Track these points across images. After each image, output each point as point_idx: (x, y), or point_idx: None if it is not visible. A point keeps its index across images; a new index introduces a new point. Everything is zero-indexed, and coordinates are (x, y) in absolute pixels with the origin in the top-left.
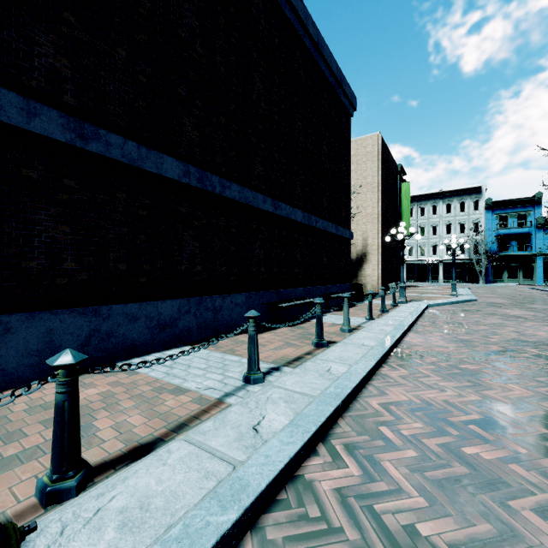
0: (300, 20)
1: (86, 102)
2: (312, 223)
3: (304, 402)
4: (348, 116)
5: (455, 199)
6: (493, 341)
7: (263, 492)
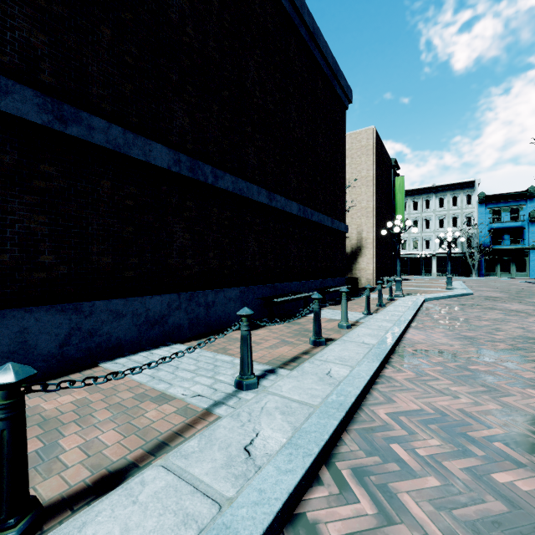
0: (295, 9)
1: (65, 82)
2: (307, 215)
3: (303, 413)
4: (343, 109)
5: (448, 193)
6: (499, 338)
7: None
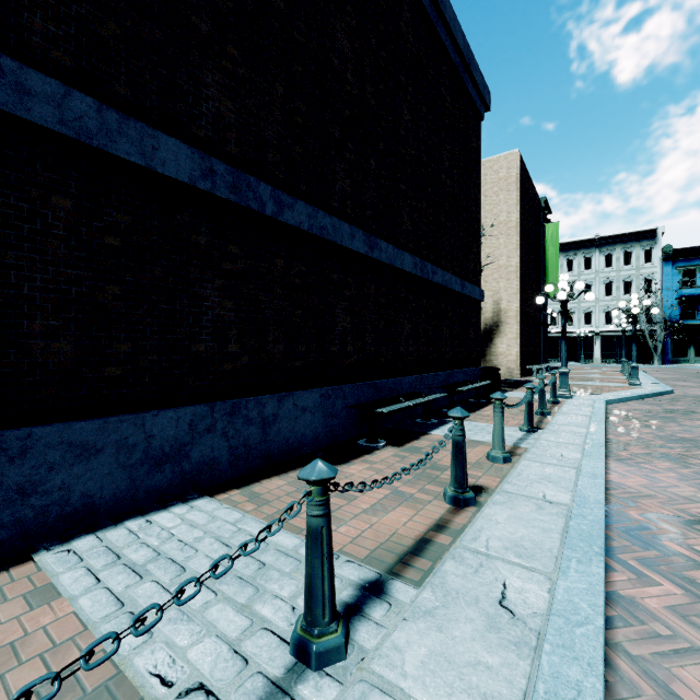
0: None
1: None
2: (427, 274)
3: None
4: (477, 119)
5: (618, 247)
6: None
7: None
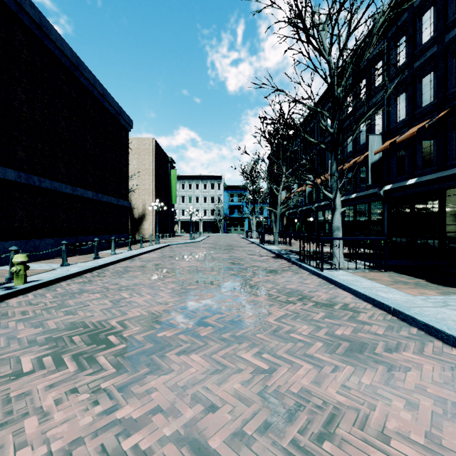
0: (90, 83)
1: None
2: (99, 198)
3: (85, 267)
4: (127, 131)
5: (209, 181)
6: (175, 254)
7: (71, 274)
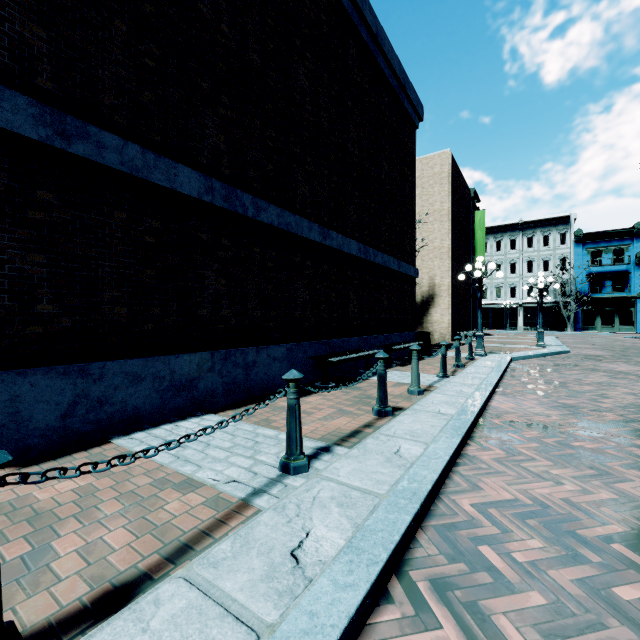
0: (354, 5)
1: (69, 88)
2: (369, 256)
3: (366, 505)
4: (412, 128)
5: (538, 230)
6: (606, 406)
7: None
